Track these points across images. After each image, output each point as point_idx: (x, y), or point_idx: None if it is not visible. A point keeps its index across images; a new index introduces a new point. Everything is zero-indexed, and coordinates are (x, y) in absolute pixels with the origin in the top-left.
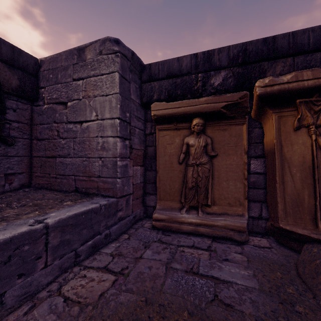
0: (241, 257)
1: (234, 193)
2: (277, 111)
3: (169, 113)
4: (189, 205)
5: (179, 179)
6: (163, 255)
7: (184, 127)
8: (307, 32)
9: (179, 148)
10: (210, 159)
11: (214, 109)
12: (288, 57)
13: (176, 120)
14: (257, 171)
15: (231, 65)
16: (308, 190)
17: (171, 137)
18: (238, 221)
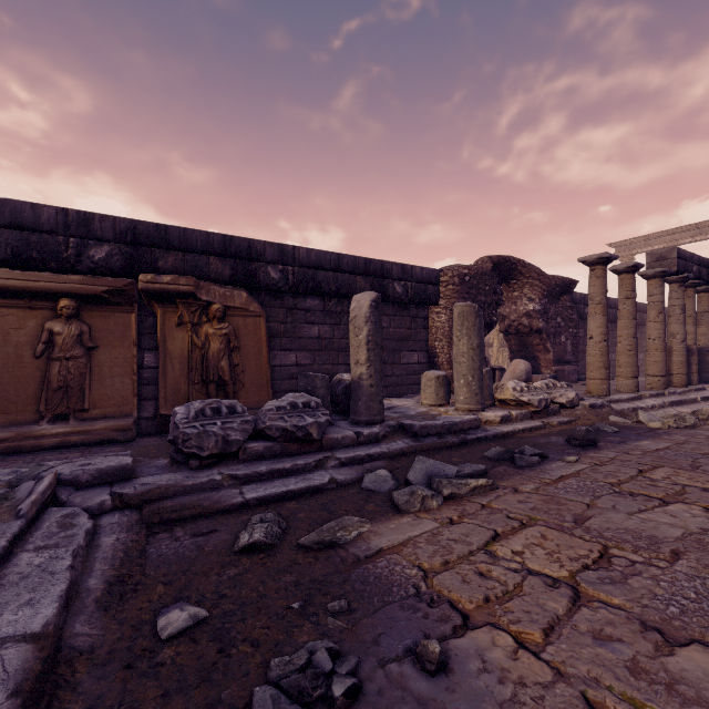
0: (120, 448)
1: (122, 392)
2: (162, 306)
3: (18, 286)
4: (54, 413)
5: (36, 380)
6: (15, 465)
7: (45, 306)
8: (196, 233)
9: (35, 336)
10: (89, 352)
11: (92, 292)
12: (180, 252)
13: (31, 296)
14: (152, 366)
15: (118, 241)
16: (185, 378)
17: (19, 318)
18: (124, 420)
